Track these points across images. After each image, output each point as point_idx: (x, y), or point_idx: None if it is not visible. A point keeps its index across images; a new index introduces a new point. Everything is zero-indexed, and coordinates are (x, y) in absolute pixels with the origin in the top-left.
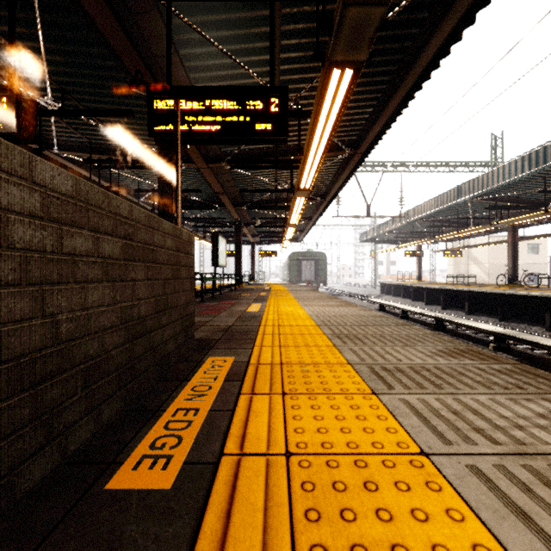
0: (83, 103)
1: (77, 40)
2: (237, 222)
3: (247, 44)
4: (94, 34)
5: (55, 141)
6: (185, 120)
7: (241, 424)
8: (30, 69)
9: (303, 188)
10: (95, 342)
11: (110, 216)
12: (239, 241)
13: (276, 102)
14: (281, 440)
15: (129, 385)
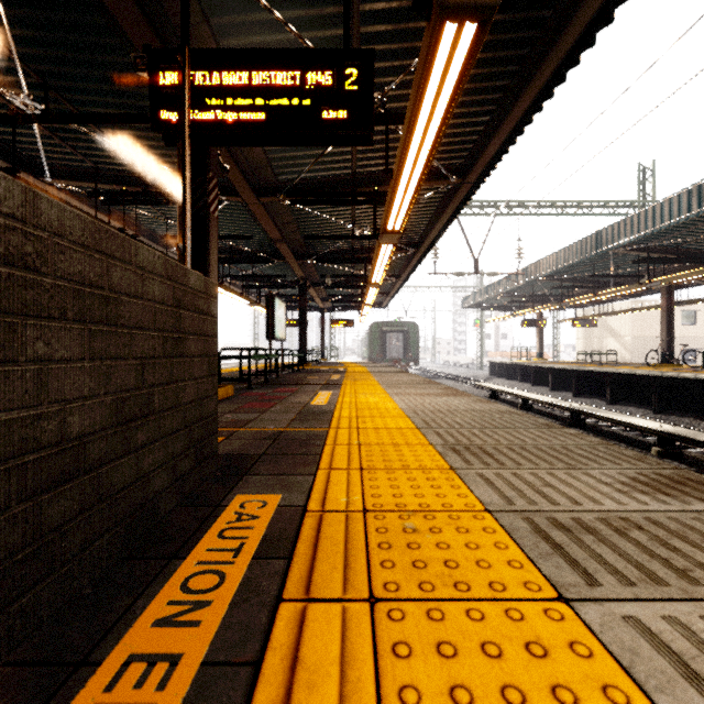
0: (80, 107)
1: (58, 2)
2: (301, 281)
3: (311, 9)
4: None
5: (45, 164)
6: (210, 105)
7: None
8: None
9: (391, 231)
10: None
11: None
12: (304, 306)
13: (355, 74)
14: None
15: (26, 596)
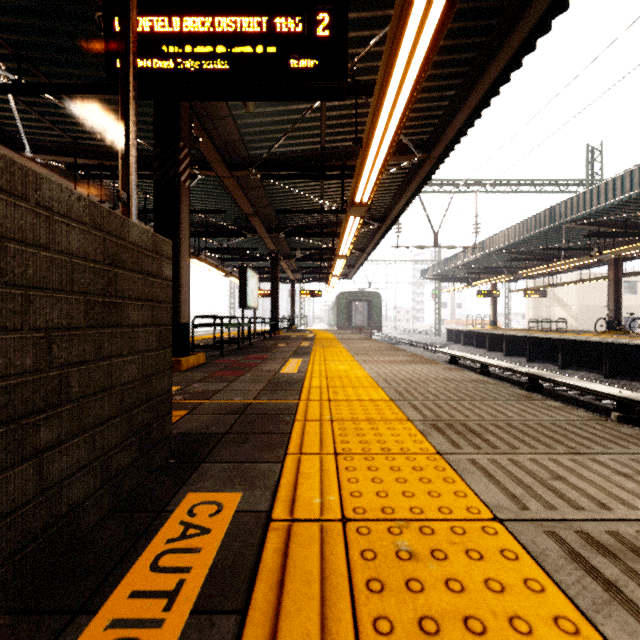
0: (55, 80)
1: None
2: (273, 253)
3: None
4: None
5: (24, 139)
6: (170, 53)
7: None
8: None
9: (359, 203)
10: None
11: None
12: (276, 277)
13: (327, 19)
14: None
15: None
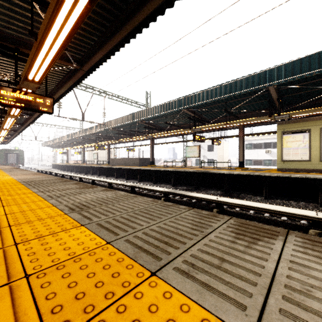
0: None
1: None
2: None
3: None
4: None
5: None
6: None
7: None
8: None
9: None
10: None
11: None
12: None
13: None
14: None
15: None
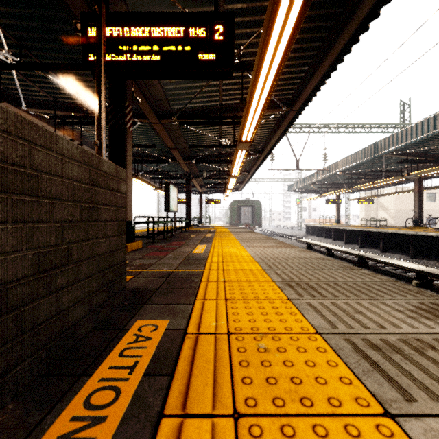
0: (43, 60)
1: None
2: (187, 174)
3: None
4: None
5: (22, 98)
6: (122, 50)
7: None
8: None
9: (244, 141)
10: None
11: None
12: (189, 190)
13: (221, 29)
14: None
15: None
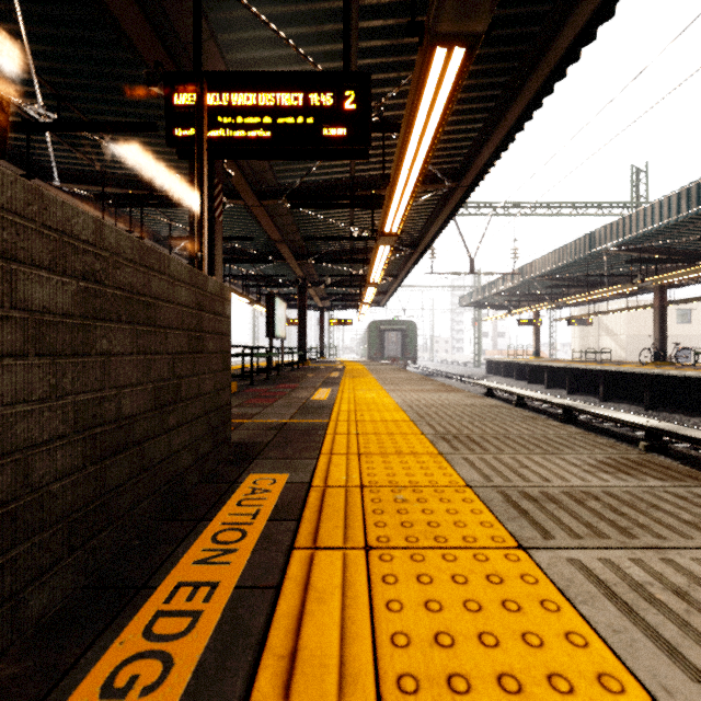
0: (90, 115)
1: (74, 20)
2: (300, 280)
3: (312, 26)
4: (95, 8)
5: (55, 169)
6: (220, 123)
7: (290, 623)
8: (13, 65)
9: (388, 233)
10: (6, 472)
11: (47, 234)
12: (304, 305)
13: (353, 95)
14: (367, 667)
15: (96, 538)
